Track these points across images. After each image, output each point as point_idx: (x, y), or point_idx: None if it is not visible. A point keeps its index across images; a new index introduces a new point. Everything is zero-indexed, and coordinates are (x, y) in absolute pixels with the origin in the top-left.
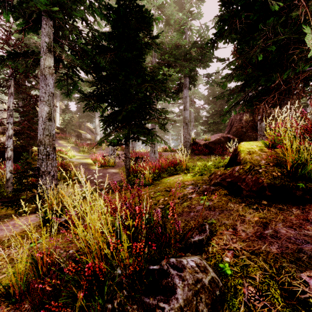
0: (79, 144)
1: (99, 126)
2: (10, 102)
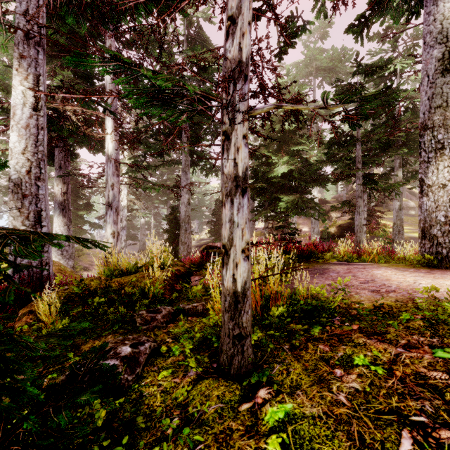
0: None
1: None
2: (365, 197)
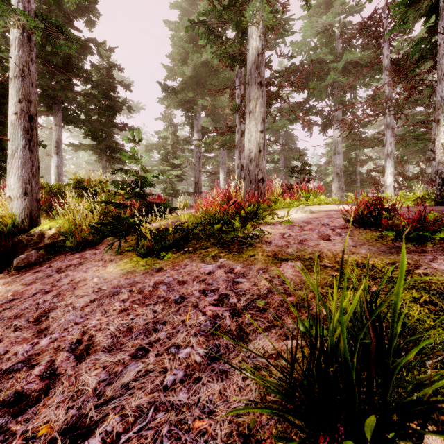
0: None
1: None
2: None
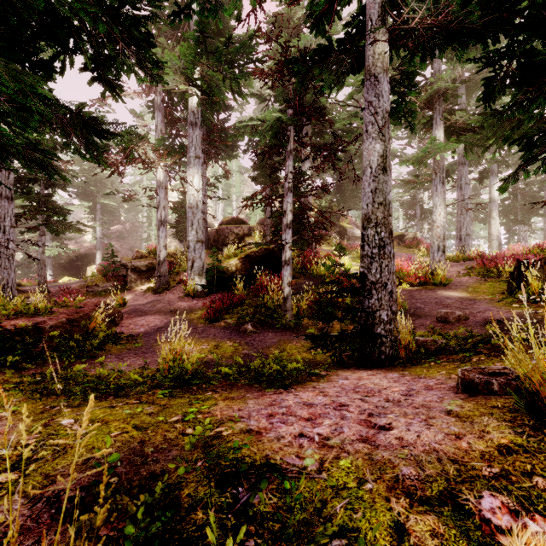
0: (346, 246)
1: None
2: (289, 167)
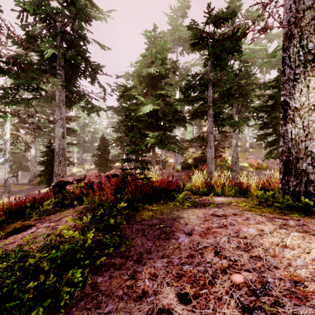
0: None
1: (248, 135)
2: None
